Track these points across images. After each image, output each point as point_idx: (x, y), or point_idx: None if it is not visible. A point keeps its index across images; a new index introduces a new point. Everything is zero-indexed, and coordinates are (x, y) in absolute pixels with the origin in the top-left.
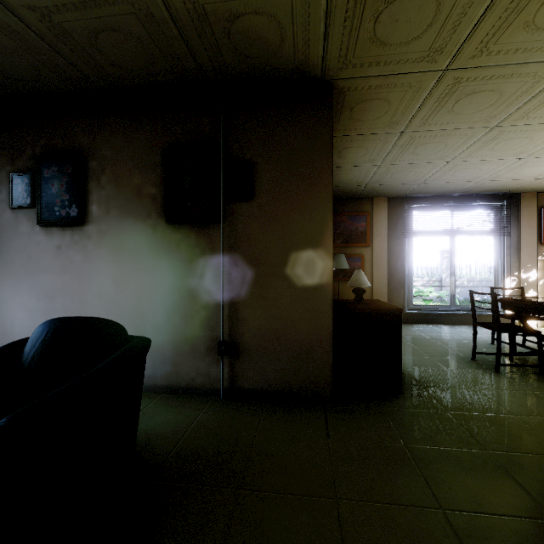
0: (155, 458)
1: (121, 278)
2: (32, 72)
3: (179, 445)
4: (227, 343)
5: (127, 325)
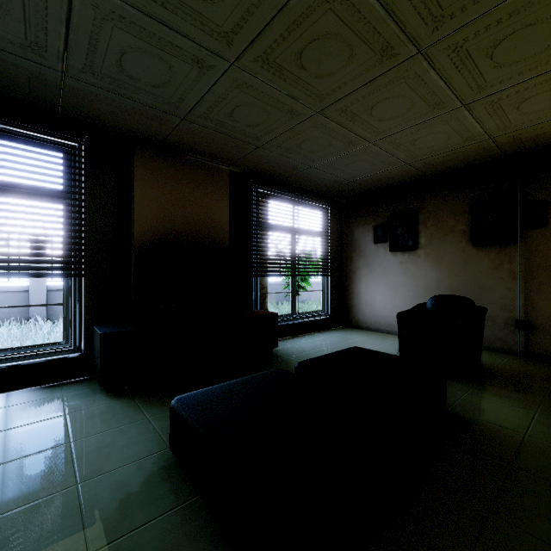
0: (489, 366)
1: (440, 279)
2: (400, 180)
3: (500, 365)
4: (522, 322)
5: None
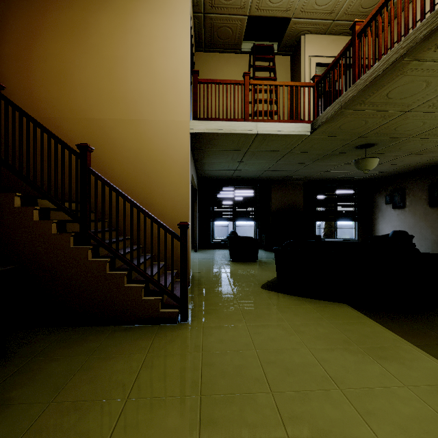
0: None
1: (415, 223)
2: (390, 174)
3: None
4: None
5: (416, 237)
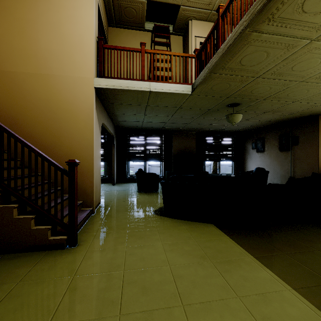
0: None
1: (270, 162)
2: (255, 128)
3: None
4: (292, 177)
5: (271, 172)
